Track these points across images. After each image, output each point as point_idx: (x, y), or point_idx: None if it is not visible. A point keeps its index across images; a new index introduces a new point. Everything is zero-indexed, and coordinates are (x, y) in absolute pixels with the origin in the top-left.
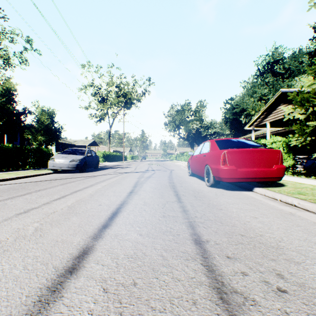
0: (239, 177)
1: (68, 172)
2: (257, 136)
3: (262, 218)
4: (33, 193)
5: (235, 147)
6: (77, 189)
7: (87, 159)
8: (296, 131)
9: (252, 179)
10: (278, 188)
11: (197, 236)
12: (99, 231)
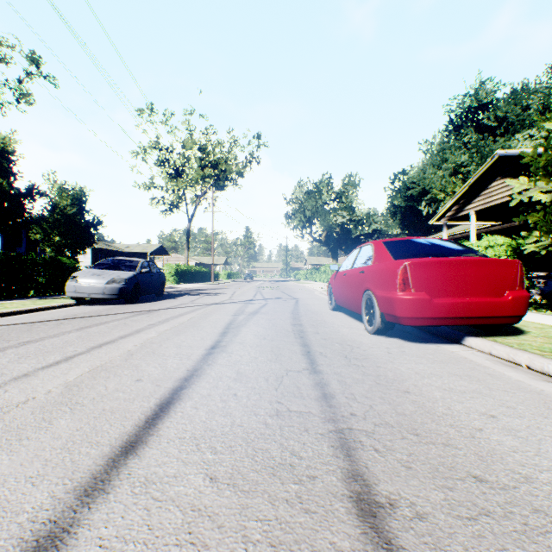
0: (436, 317)
1: (106, 302)
2: (451, 237)
3: (509, 418)
4: (10, 350)
5: (426, 255)
6: (105, 339)
7: (141, 279)
8: (531, 225)
9: (461, 320)
10: (515, 339)
11: (361, 483)
12: (110, 465)
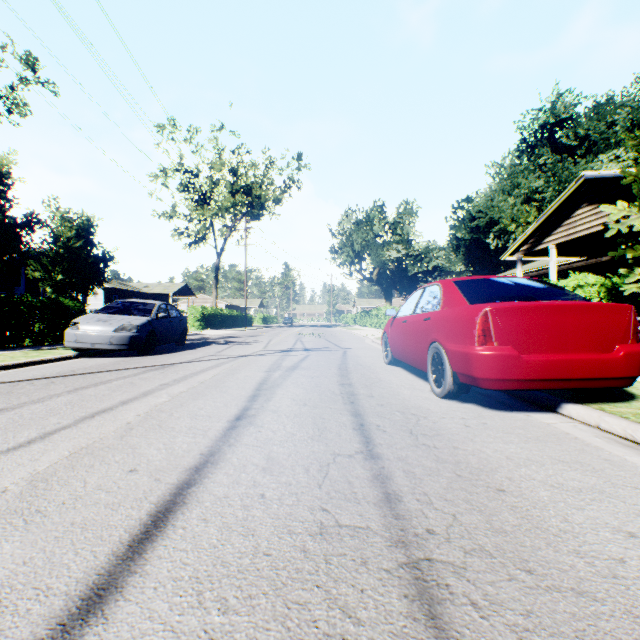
0: (527, 379)
1: (114, 353)
2: (525, 275)
3: None
4: None
5: (510, 299)
6: (101, 406)
7: (157, 325)
8: (630, 261)
9: (559, 382)
10: (628, 407)
11: None
12: (55, 639)
